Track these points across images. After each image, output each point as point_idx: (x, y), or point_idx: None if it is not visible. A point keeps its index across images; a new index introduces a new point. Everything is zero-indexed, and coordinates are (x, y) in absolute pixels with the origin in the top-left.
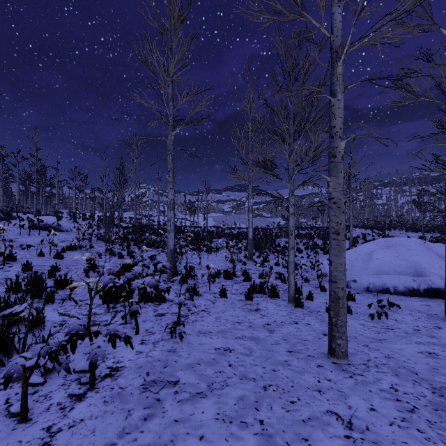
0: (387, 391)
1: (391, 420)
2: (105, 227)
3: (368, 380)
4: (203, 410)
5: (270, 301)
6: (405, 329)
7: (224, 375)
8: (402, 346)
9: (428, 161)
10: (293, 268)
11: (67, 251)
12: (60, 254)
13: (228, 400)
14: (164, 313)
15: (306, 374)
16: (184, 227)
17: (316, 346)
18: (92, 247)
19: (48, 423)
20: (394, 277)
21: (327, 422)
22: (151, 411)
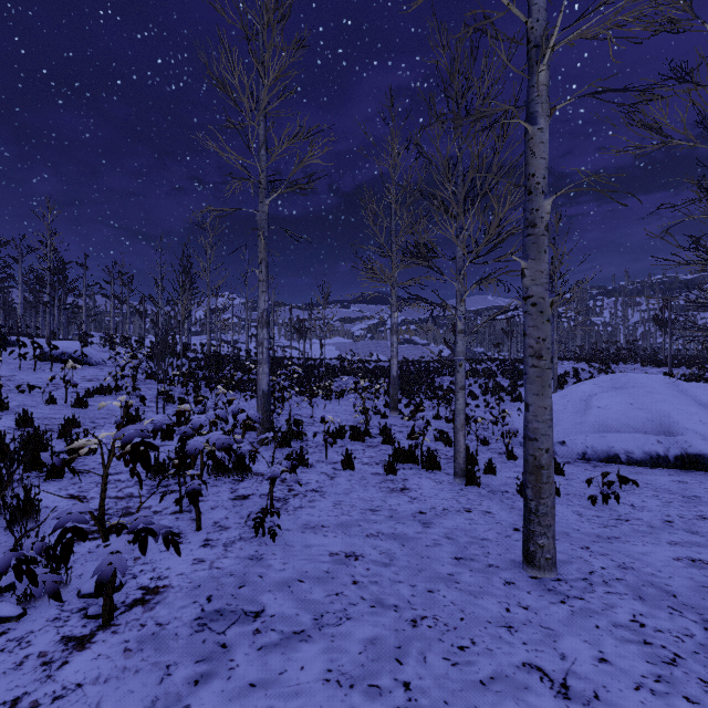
0: (627, 626)
1: (638, 680)
2: (157, 356)
3: (592, 608)
4: (304, 663)
5: (426, 475)
6: (649, 521)
7: (343, 599)
8: (646, 549)
9: (683, 247)
10: (463, 421)
11: (95, 395)
12: (83, 399)
13: (349, 645)
14: (247, 495)
15: (485, 597)
16: (288, 359)
17: (501, 549)
18: (136, 389)
19: (15, 692)
20: (627, 437)
21: (523, 685)
22: (208, 667)
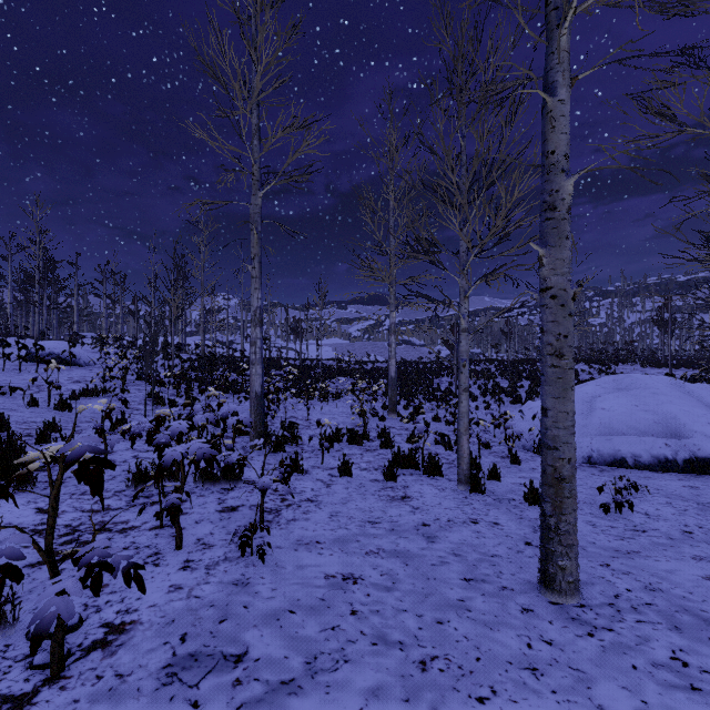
0: (668, 666)
1: None
2: (145, 356)
3: (625, 642)
4: None
5: (427, 482)
6: (667, 532)
7: (340, 635)
8: (671, 565)
9: (692, 244)
10: (467, 425)
11: (81, 397)
12: (67, 402)
13: (348, 698)
14: (236, 507)
15: (502, 630)
16: (284, 360)
17: (514, 568)
18: (125, 390)
19: None
20: (634, 440)
21: None
22: None
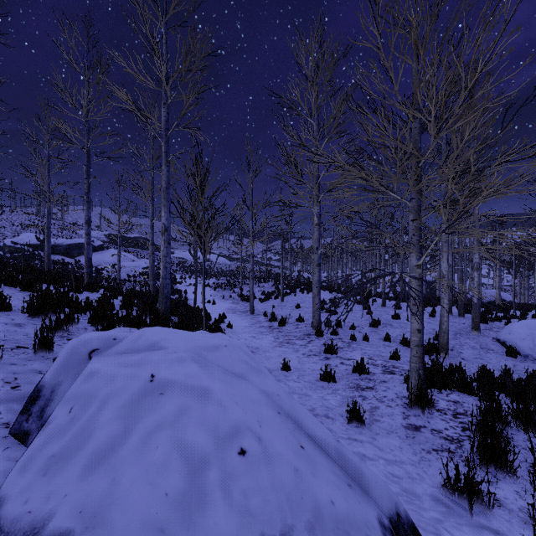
0: None
1: None
2: None
3: None
4: None
5: None
6: None
7: None
8: None
9: None
10: None
11: None
12: None
13: None
14: None
15: None
16: (485, 286)
17: None
18: None
19: None
20: None
21: None
22: None
